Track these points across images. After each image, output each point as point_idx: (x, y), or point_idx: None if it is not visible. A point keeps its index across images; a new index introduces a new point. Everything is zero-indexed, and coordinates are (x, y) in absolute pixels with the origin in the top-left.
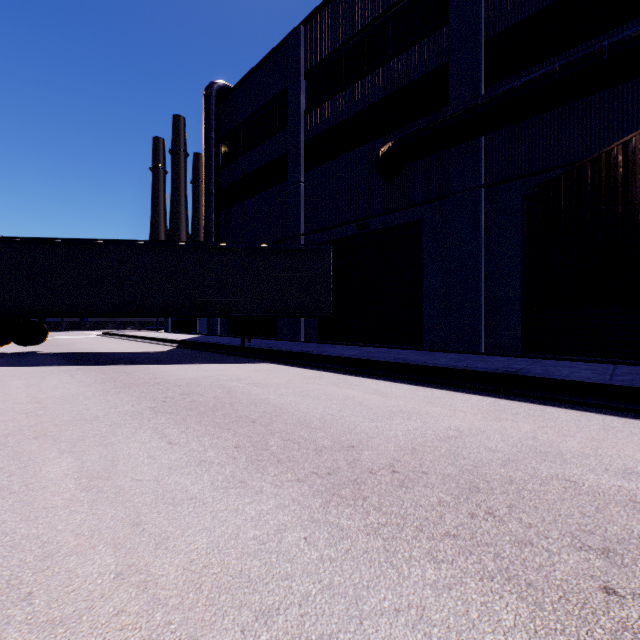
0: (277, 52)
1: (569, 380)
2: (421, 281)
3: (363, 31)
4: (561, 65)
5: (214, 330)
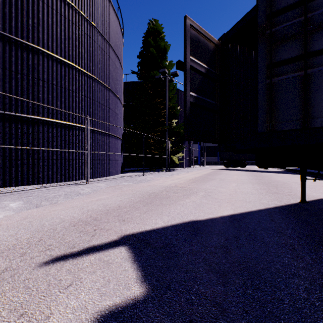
0: None
1: None
2: None
3: None
4: None
5: None
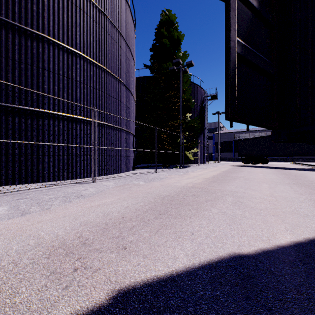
0: None
1: None
2: None
3: None
4: None
5: None
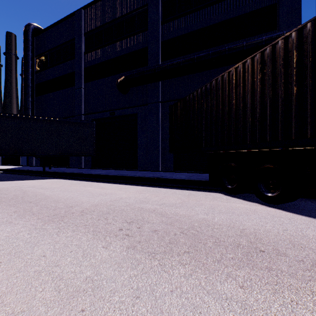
0: (69, 18)
1: (173, 179)
2: (137, 140)
3: (112, 21)
4: (183, 60)
5: (31, 163)
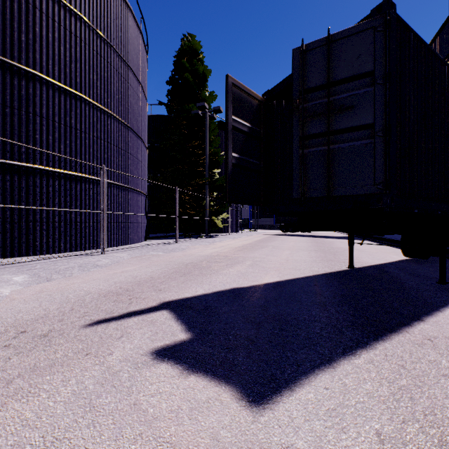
0: None
1: None
2: None
3: None
4: None
5: None
